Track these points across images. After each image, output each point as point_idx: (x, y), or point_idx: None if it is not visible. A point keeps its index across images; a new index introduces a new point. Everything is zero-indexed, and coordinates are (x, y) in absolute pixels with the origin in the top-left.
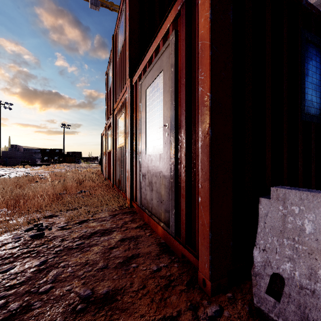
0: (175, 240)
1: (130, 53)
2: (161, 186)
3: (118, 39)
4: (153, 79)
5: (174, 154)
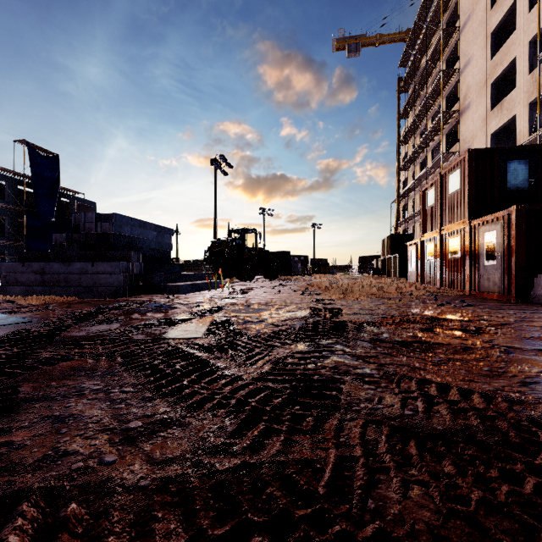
0: (503, 296)
1: (468, 205)
2: (495, 278)
3: (449, 181)
4: (490, 231)
5: (503, 265)
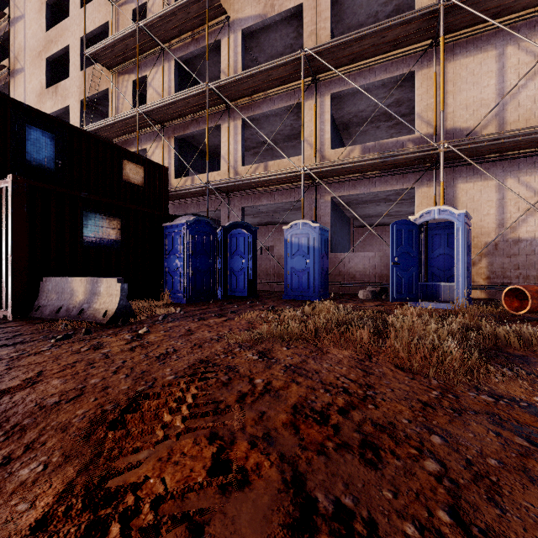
0: None
1: None
2: None
3: None
4: None
5: (0, 263)
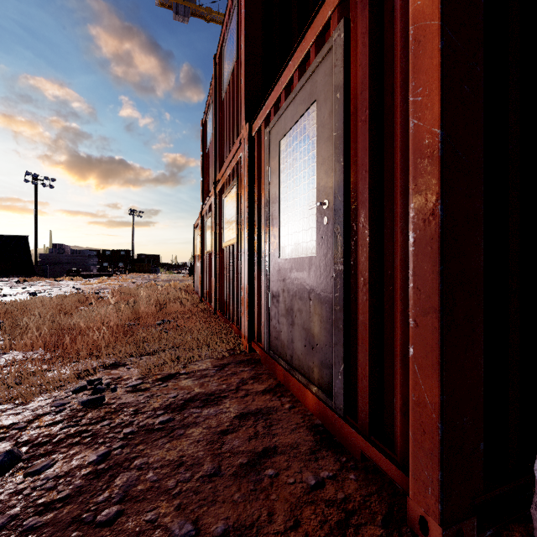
0: (345, 424)
1: (247, 80)
2: (313, 317)
3: (225, 61)
4: (295, 121)
5: (343, 257)
